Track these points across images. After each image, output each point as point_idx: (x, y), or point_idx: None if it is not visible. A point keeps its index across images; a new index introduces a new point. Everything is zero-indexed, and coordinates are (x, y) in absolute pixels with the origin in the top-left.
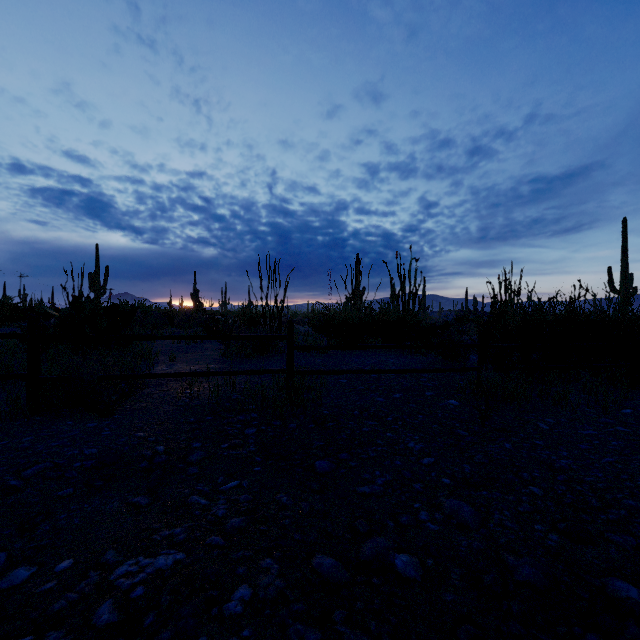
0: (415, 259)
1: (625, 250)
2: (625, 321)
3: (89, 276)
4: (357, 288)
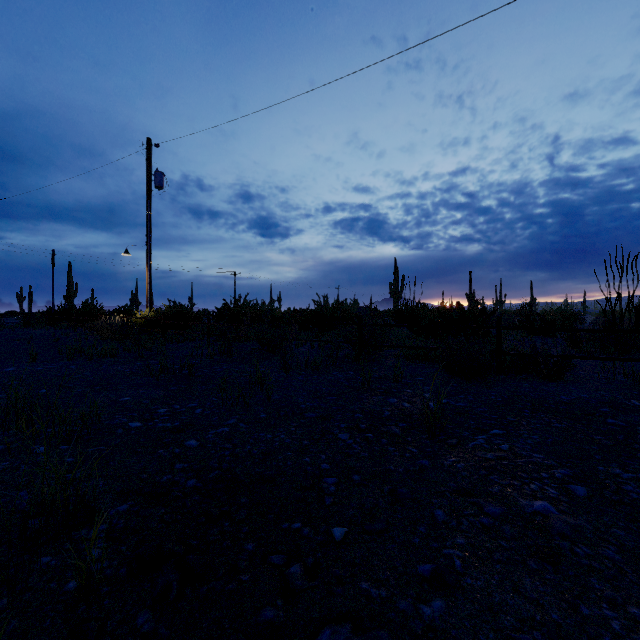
0: None
1: None
2: None
3: (390, 285)
4: None
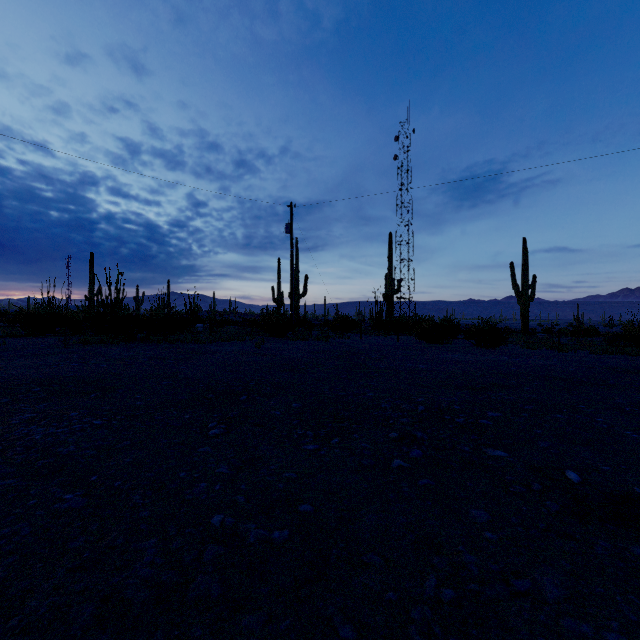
0: (121, 274)
1: (279, 277)
2: (161, 318)
3: None
4: (91, 287)
